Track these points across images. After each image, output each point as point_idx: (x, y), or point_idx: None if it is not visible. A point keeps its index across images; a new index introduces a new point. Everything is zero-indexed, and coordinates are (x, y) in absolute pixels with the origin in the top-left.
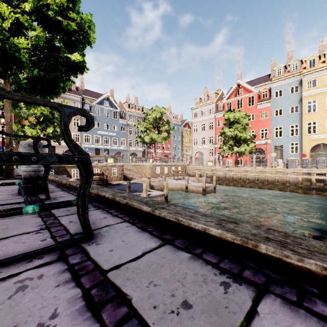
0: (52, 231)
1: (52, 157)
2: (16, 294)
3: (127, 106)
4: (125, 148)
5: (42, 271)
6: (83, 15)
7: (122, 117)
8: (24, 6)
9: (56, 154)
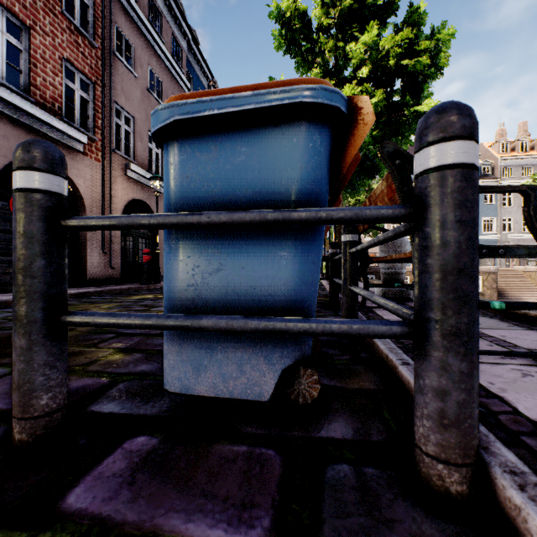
0: (488, 340)
1: (519, 249)
2: (527, 377)
3: (500, 149)
4: (495, 236)
5: (532, 369)
6: (439, 35)
7: (485, 176)
8: (360, 74)
9: (524, 245)
